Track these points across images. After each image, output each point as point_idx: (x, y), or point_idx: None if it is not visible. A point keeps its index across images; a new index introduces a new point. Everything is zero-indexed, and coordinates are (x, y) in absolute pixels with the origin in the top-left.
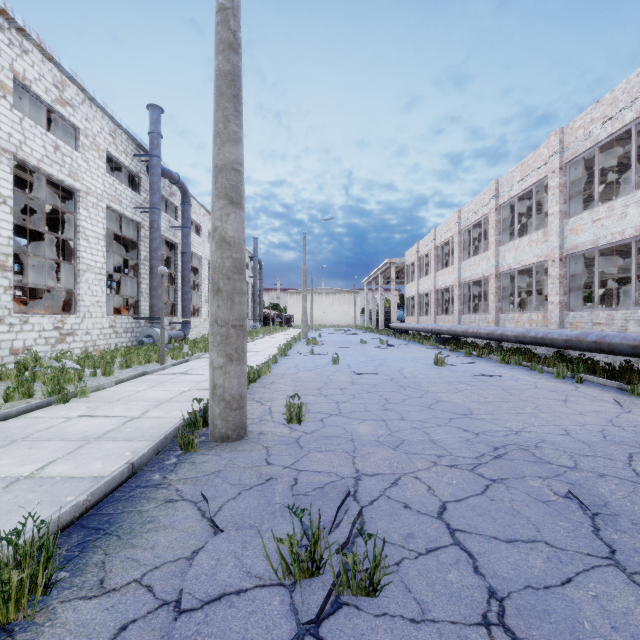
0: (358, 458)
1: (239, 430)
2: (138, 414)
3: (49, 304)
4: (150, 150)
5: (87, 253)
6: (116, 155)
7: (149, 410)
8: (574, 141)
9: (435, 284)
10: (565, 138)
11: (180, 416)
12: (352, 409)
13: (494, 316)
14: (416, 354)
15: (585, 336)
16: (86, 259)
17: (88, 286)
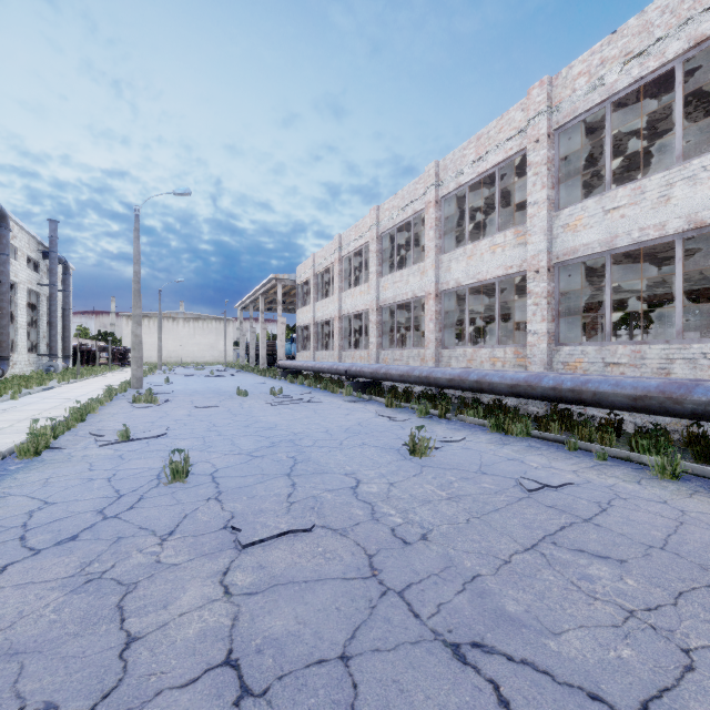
0: None
1: None
2: None
3: None
4: None
5: None
6: None
7: None
8: (571, 95)
9: (340, 308)
10: (554, 93)
11: None
12: None
13: (435, 352)
14: (342, 417)
15: (686, 390)
16: None
17: None
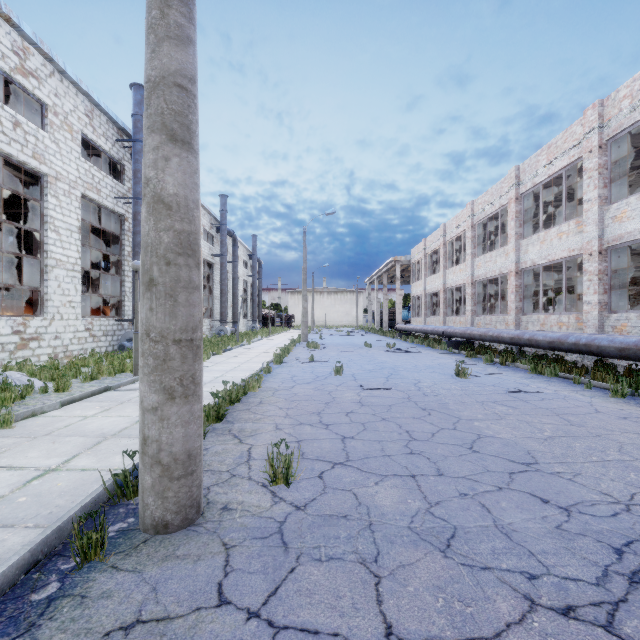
0: (385, 583)
1: (186, 511)
2: (58, 462)
3: (19, 304)
4: (133, 134)
5: (57, 246)
6: (93, 138)
7: (79, 454)
8: (617, 114)
9: (444, 283)
10: (605, 111)
11: (117, 467)
12: (364, 452)
13: (515, 317)
14: (429, 361)
15: None
16: (55, 253)
17: (58, 284)
